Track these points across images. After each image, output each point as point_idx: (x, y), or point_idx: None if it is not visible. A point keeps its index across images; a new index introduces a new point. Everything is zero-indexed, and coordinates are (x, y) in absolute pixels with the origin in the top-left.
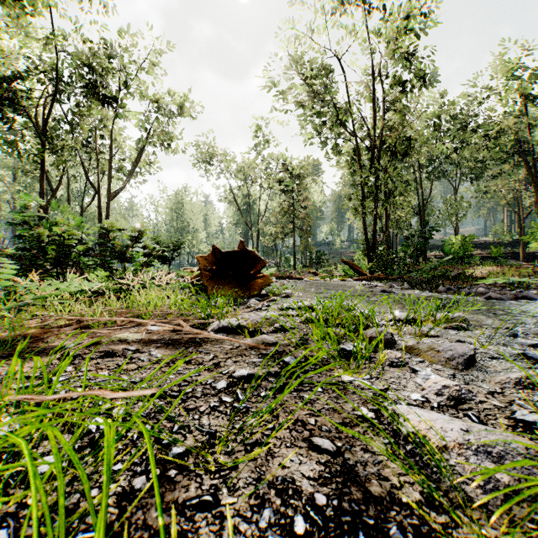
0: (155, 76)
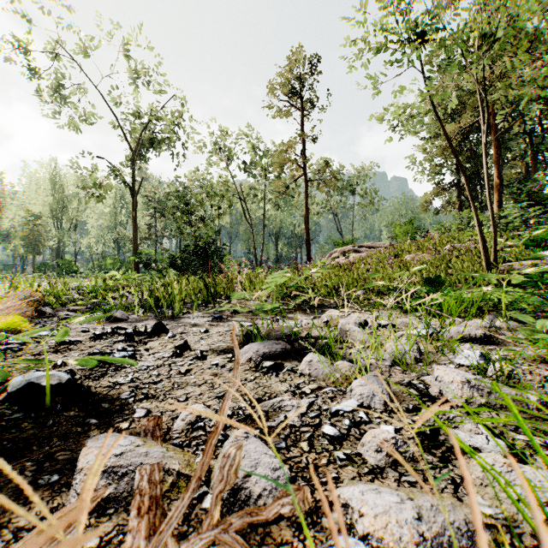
0: None
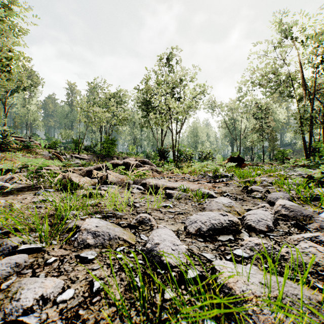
0: (193, 82)
